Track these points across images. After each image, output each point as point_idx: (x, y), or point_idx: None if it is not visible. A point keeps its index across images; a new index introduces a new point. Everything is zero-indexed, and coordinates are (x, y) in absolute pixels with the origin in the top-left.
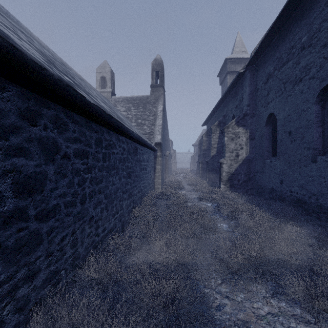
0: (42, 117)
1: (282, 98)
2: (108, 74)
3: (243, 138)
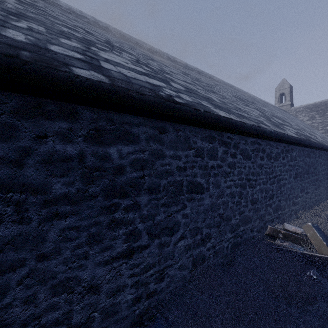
0: (319, 155)
1: None
2: (287, 89)
3: None
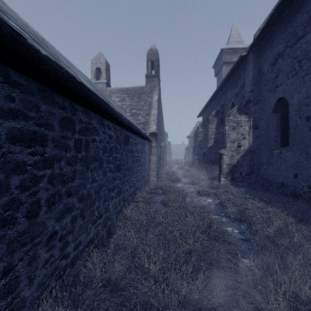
0: None
1: (296, 78)
2: (103, 65)
3: (245, 127)
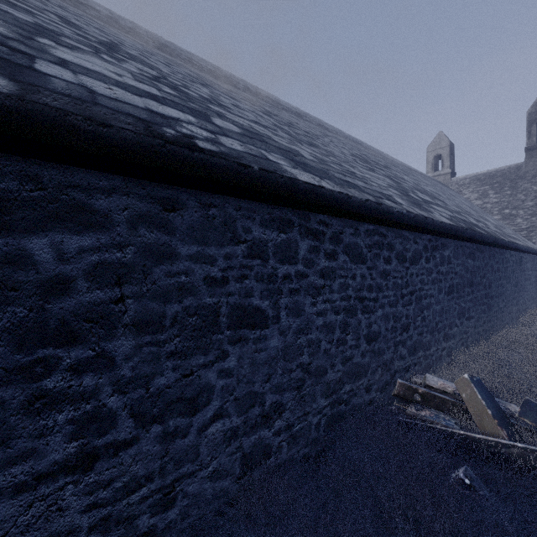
0: (491, 256)
1: None
2: (445, 149)
3: None
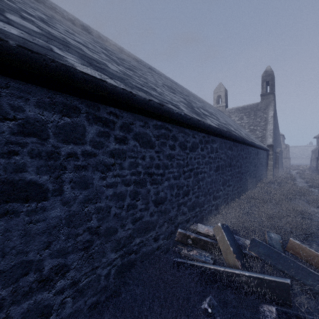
0: (241, 149)
1: None
2: (222, 92)
3: None
